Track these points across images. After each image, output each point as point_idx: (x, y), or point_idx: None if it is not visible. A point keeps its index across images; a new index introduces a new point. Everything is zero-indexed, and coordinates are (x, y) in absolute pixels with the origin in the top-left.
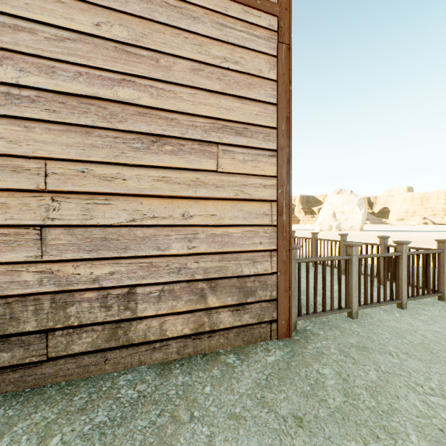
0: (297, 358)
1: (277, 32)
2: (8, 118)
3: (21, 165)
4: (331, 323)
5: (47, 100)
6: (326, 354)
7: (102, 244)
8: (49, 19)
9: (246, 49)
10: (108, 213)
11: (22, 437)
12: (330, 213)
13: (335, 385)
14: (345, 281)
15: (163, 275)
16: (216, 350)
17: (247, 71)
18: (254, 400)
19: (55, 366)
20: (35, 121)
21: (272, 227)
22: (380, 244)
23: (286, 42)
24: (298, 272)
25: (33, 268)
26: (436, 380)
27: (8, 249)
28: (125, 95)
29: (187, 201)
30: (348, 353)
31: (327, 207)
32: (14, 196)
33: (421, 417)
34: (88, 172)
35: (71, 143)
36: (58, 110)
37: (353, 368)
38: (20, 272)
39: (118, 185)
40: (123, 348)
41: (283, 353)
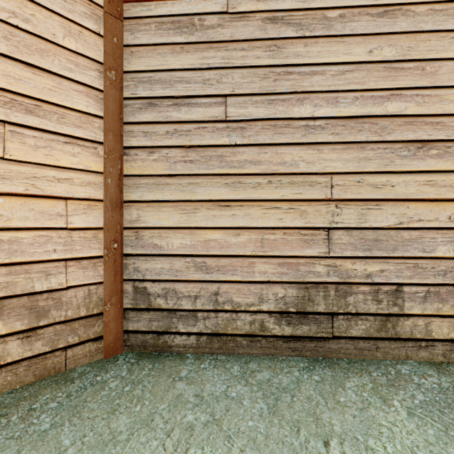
0: None
1: None
2: (306, 145)
3: (315, 180)
4: None
5: (332, 125)
6: None
7: (373, 244)
8: (333, 59)
9: None
10: (378, 217)
11: (362, 394)
12: None
13: None
14: None
15: (428, 277)
16: None
17: None
18: None
19: (338, 344)
20: (324, 144)
21: None
22: None
23: None
24: None
25: (323, 262)
26: None
27: (306, 246)
28: (392, 108)
29: (453, 204)
30: None
31: None
32: (310, 205)
33: None
34: (362, 182)
35: (349, 158)
36: (339, 132)
37: None
38: (314, 265)
39: (386, 191)
40: (391, 340)
41: None
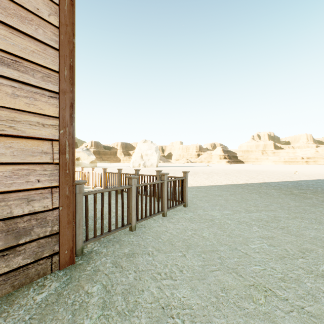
0: (71, 285)
1: None
2: None
3: None
4: (115, 239)
5: None
6: (101, 270)
7: None
8: None
9: None
10: None
11: None
12: (139, 155)
13: (98, 300)
14: (127, 205)
15: None
16: None
17: (18, 2)
18: None
19: None
20: None
21: (53, 165)
22: (157, 175)
23: None
24: (86, 204)
25: None
26: (170, 265)
27: None
28: None
29: None
30: (119, 263)
31: (138, 151)
32: None
33: (153, 302)
34: None
35: None
36: None
37: (119, 276)
38: None
39: None
40: None
41: (59, 284)
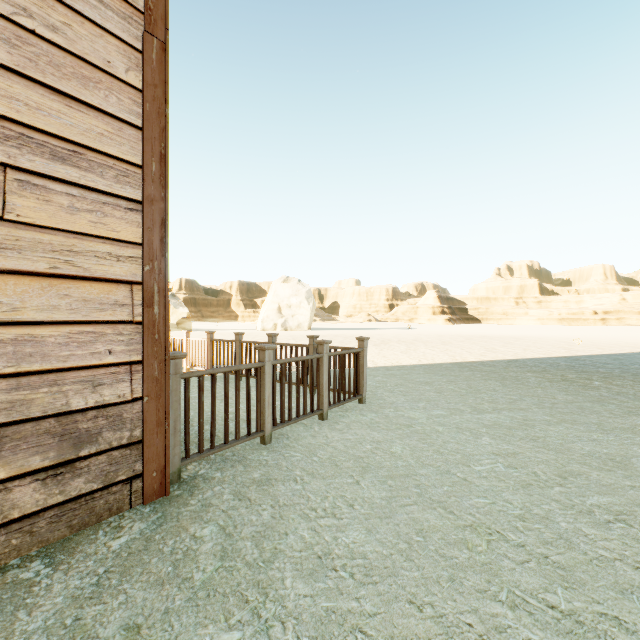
0: (167, 526)
1: (144, 14)
2: None
3: None
4: (236, 456)
5: None
6: (215, 505)
7: None
8: None
9: (77, 13)
10: None
11: None
12: (275, 307)
13: (213, 547)
14: (257, 397)
15: None
16: (0, 563)
17: (79, 53)
18: (55, 634)
19: None
20: None
21: (133, 325)
22: (310, 345)
23: (160, 38)
24: (185, 393)
25: None
26: (332, 498)
27: None
28: None
29: None
30: (246, 494)
31: (272, 299)
32: None
33: (304, 549)
34: None
35: None
36: None
37: (246, 513)
38: None
39: None
40: None
41: (147, 525)
